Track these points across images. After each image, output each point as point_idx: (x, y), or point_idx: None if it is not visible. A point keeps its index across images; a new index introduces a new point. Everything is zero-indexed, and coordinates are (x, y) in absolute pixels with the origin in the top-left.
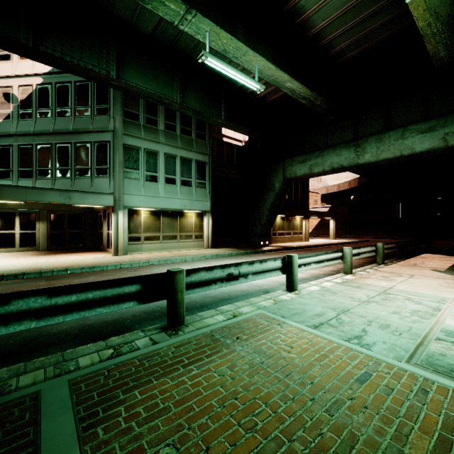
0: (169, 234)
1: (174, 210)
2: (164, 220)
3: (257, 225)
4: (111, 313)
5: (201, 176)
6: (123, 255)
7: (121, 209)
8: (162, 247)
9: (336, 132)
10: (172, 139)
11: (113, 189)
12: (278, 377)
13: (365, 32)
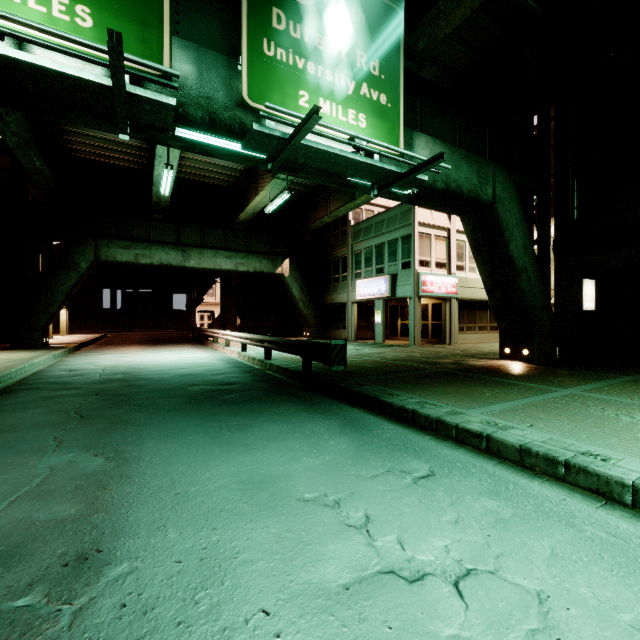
0: None
1: None
2: None
3: (41, 315)
4: (228, 368)
5: None
6: None
7: None
8: None
9: (160, 230)
10: None
11: None
12: None
13: (203, 174)
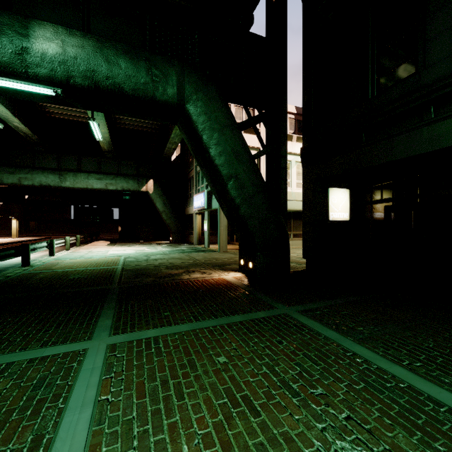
0: None
1: None
2: None
3: None
4: None
5: None
6: None
7: None
8: None
9: (43, 159)
10: None
11: None
12: (81, 262)
13: (69, 113)
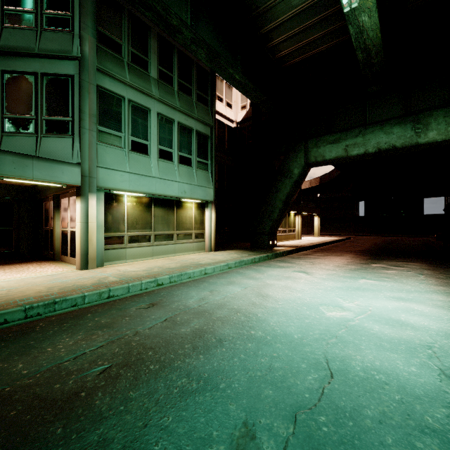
0: (163, 232)
1: (170, 198)
2: (156, 212)
3: (267, 221)
4: None
5: (203, 153)
6: (97, 266)
7: (93, 192)
8: (154, 252)
9: (378, 106)
10: (167, 94)
11: (80, 157)
12: None
13: None
